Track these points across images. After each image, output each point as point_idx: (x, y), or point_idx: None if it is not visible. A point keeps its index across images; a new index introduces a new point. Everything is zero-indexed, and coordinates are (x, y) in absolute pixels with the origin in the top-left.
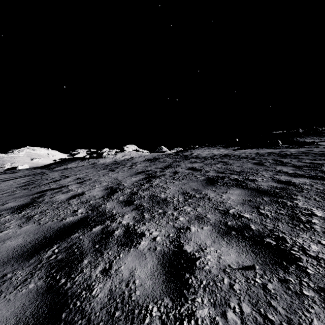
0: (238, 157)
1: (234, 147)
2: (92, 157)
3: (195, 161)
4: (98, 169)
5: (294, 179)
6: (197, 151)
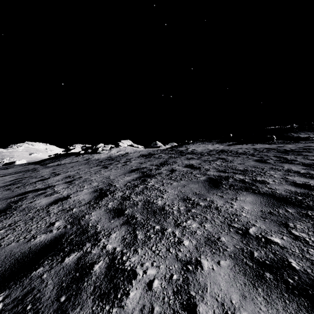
0: (236, 153)
1: (228, 142)
2: (87, 152)
3: (191, 157)
4: (91, 166)
5: (312, 181)
6: (192, 146)
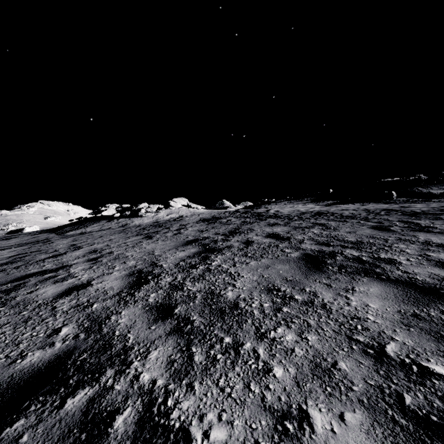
0: (341, 216)
1: (327, 200)
2: (124, 215)
3: (275, 222)
4: (128, 235)
5: None
6: (274, 207)
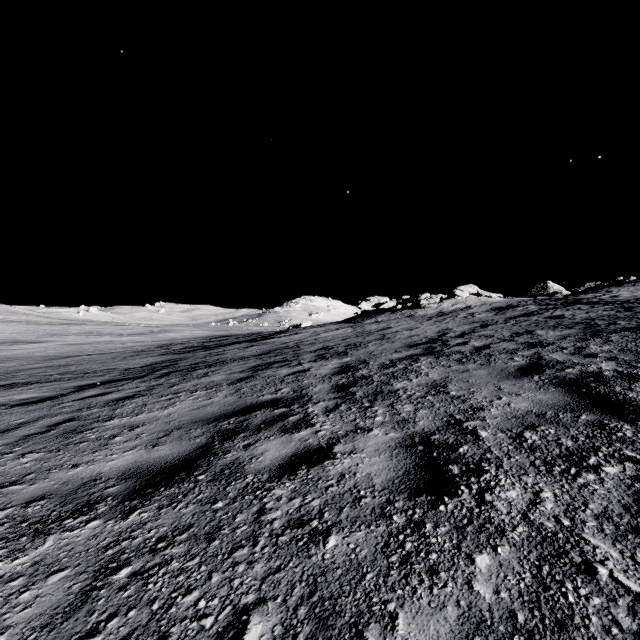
0: None
1: None
2: (403, 307)
3: (578, 308)
4: (420, 321)
5: None
6: (624, 290)
